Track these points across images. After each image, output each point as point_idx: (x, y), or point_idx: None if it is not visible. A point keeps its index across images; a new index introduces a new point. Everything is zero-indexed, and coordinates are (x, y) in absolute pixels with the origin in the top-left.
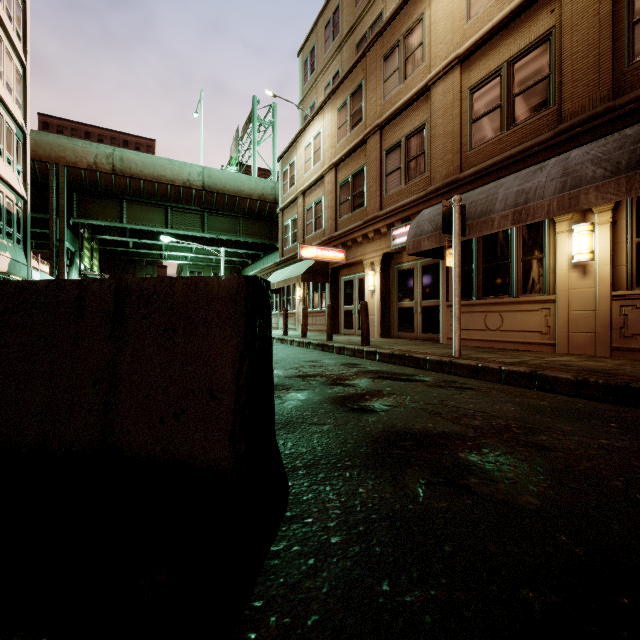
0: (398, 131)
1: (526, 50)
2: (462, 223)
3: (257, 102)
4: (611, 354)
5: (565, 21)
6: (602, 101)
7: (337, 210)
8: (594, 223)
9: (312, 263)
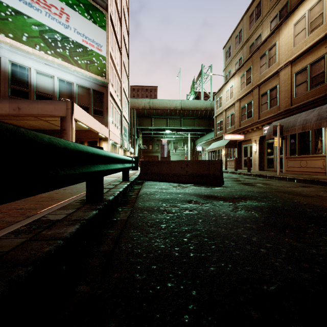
0: (266, 87)
1: (316, 61)
2: (281, 131)
3: (203, 66)
4: None
5: None
6: None
7: (240, 118)
8: None
9: (229, 140)
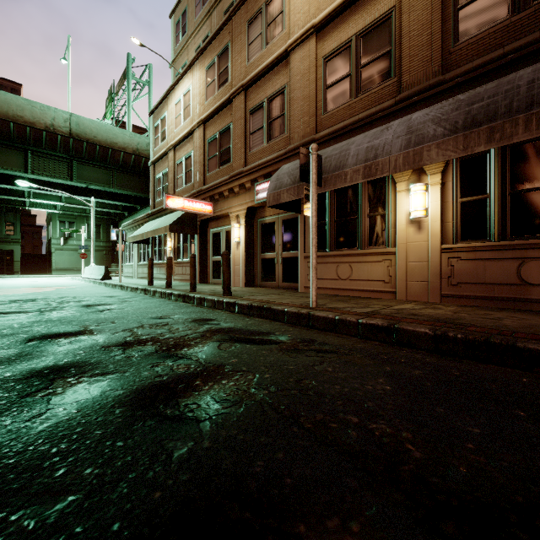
0: (261, 93)
1: (371, 26)
2: (319, 173)
3: (132, 60)
4: (441, 300)
5: (404, 2)
6: (434, 75)
7: (206, 165)
8: (427, 184)
9: (181, 214)
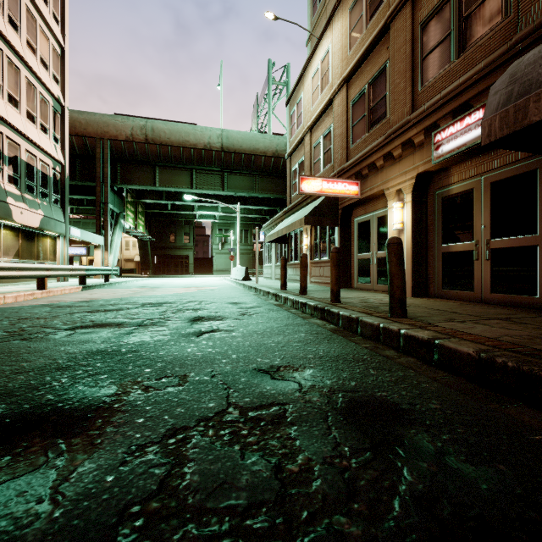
0: None
1: None
2: None
3: (272, 65)
4: None
5: None
6: None
7: (349, 135)
8: None
9: (318, 203)
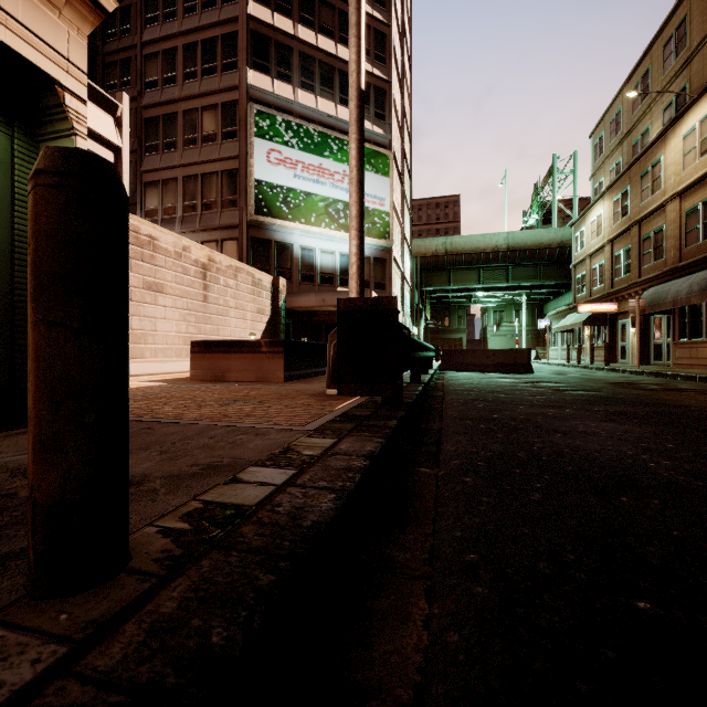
0: (649, 226)
1: None
2: (643, 308)
3: (556, 158)
4: None
5: None
6: None
7: (613, 273)
8: None
9: (592, 312)
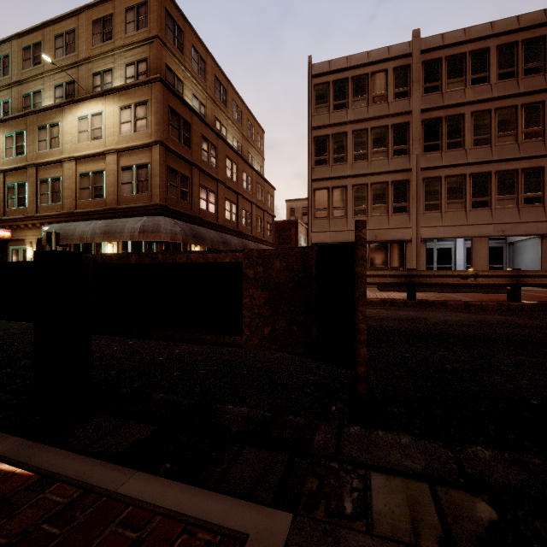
0: (47, 173)
1: (98, 171)
2: (58, 240)
3: None
4: None
5: (107, 170)
6: (115, 204)
7: (5, 202)
8: (113, 244)
9: None
